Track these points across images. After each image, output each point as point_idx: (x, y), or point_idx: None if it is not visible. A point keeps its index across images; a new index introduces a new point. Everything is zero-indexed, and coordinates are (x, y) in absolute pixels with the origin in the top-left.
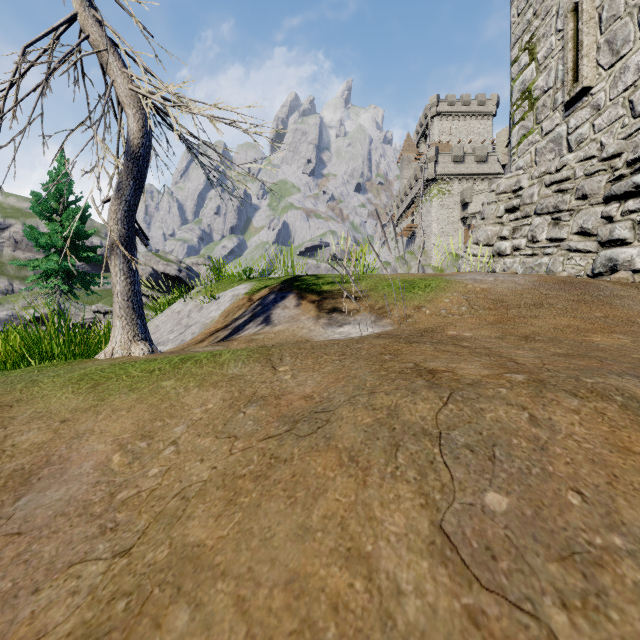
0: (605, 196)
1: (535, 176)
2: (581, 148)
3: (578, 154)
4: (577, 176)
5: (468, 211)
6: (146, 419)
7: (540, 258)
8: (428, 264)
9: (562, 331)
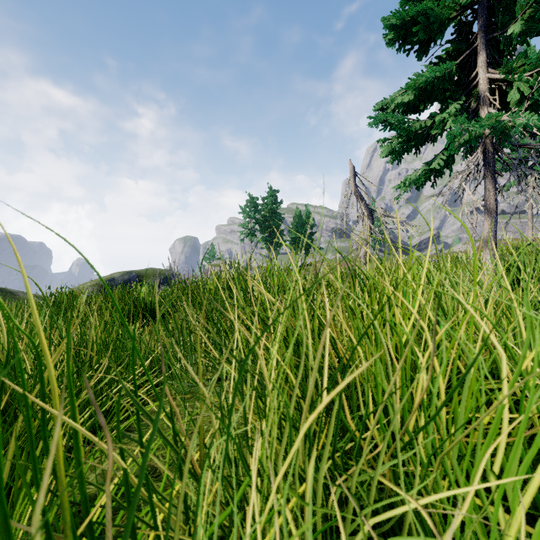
0: None
1: None
2: None
3: None
4: None
5: None
6: None
7: None
8: None
9: None
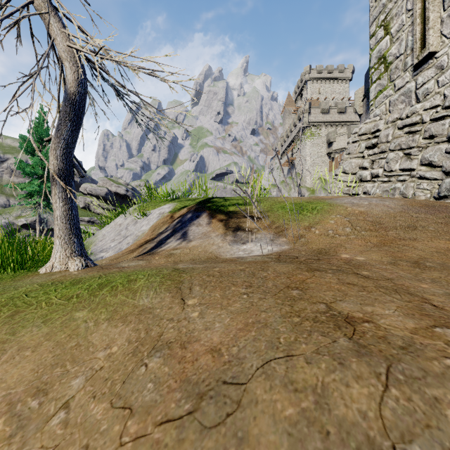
0: (449, 136)
1: (389, 121)
2: (427, 99)
3: (425, 104)
4: (425, 121)
5: (332, 148)
6: (47, 363)
7: (394, 184)
8: (303, 186)
9: (446, 255)
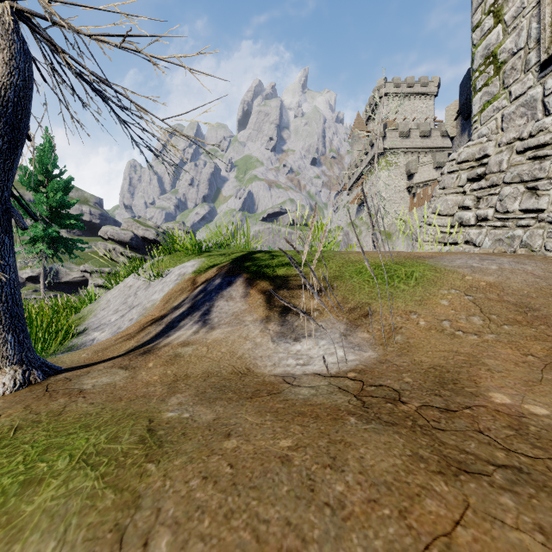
0: None
1: (503, 143)
2: None
3: None
4: None
5: (413, 181)
6: None
7: (512, 230)
8: (377, 229)
9: None
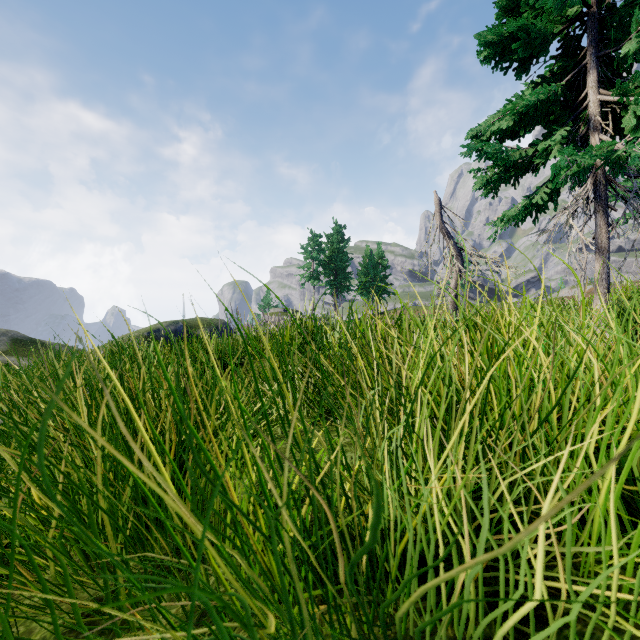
0: None
1: None
2: None
3: None
4: None
5: None
6: None
7: None
8: None
9: None
